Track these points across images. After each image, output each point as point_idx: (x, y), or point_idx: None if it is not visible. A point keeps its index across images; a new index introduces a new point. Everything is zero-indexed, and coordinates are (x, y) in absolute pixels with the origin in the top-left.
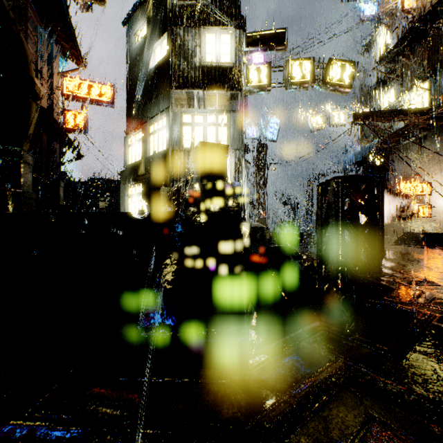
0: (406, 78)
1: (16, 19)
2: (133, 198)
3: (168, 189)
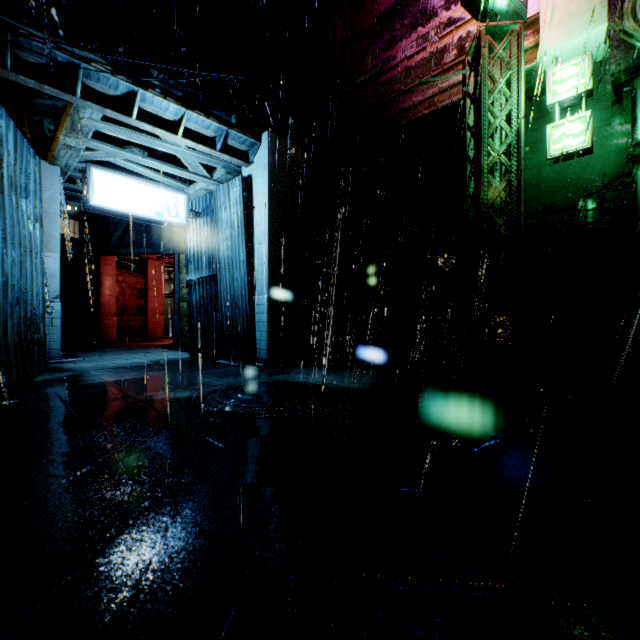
0: None
1: None
2: None
3: None
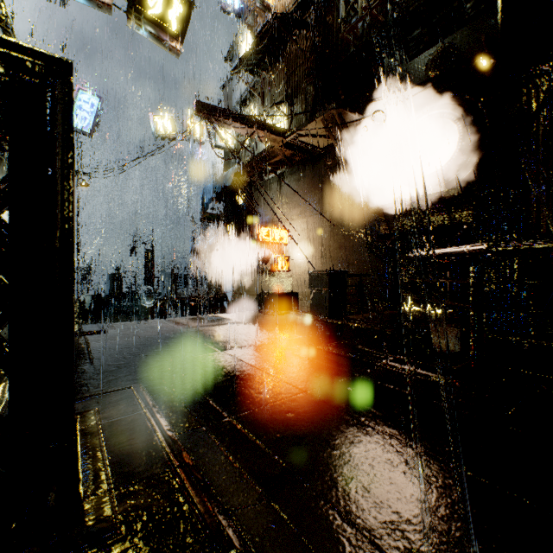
0: (268, 99)
1: None
2: None
3: None
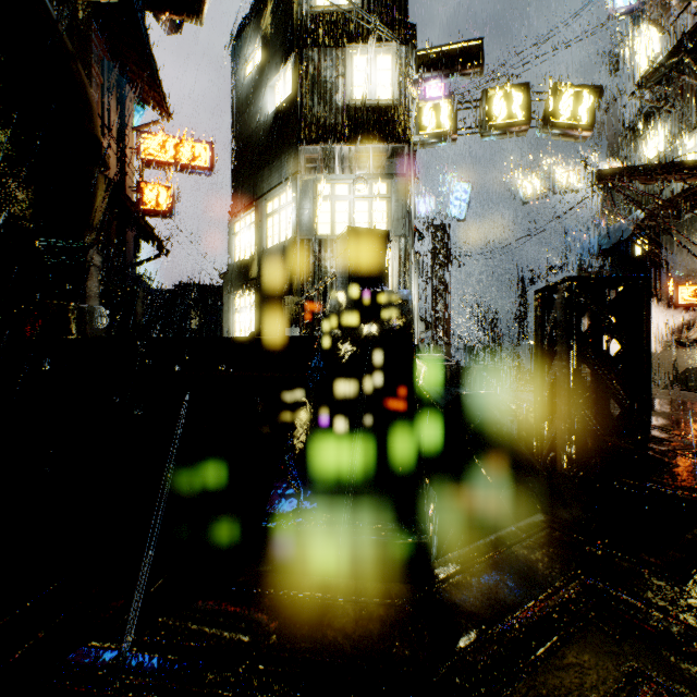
0: (689, 108)
1: (76, 52)
2: (242, 313)
3: (295, 299)
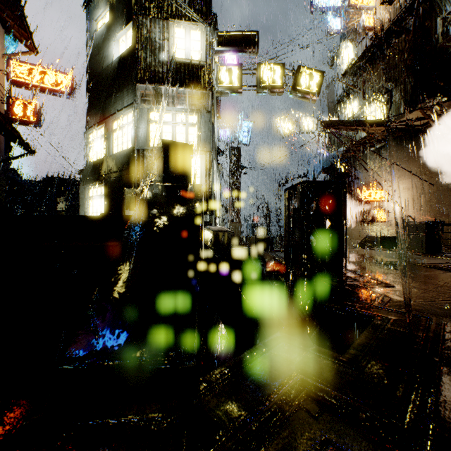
0: (367, 91)
1: None
2: (95, 200)
3: (133, 190)
